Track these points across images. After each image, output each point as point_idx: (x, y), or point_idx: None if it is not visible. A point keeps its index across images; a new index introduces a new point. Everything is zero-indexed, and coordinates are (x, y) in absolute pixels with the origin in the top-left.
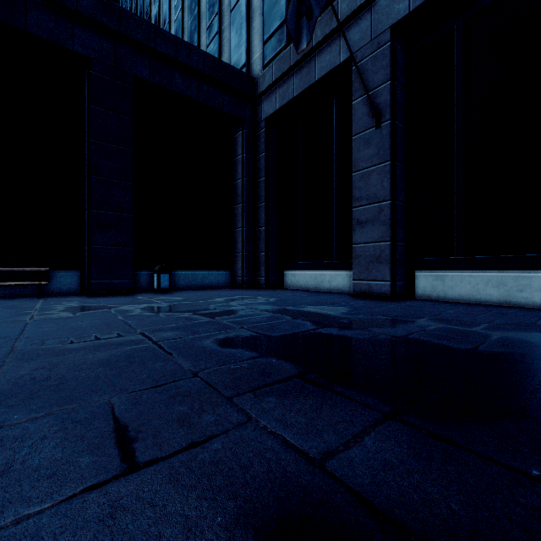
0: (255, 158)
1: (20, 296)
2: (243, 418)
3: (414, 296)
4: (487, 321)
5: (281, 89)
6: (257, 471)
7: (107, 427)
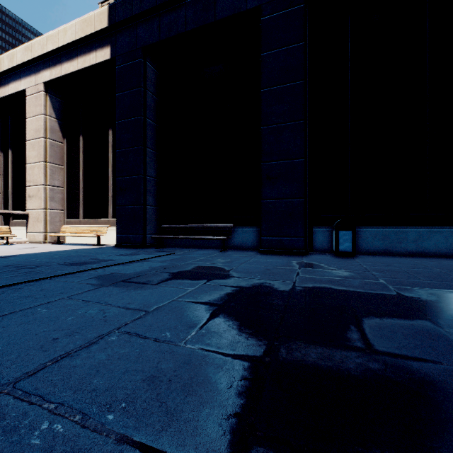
0: None
1: (220, 247)
2: None
3: None
4: None
5: None
6: None
7: None
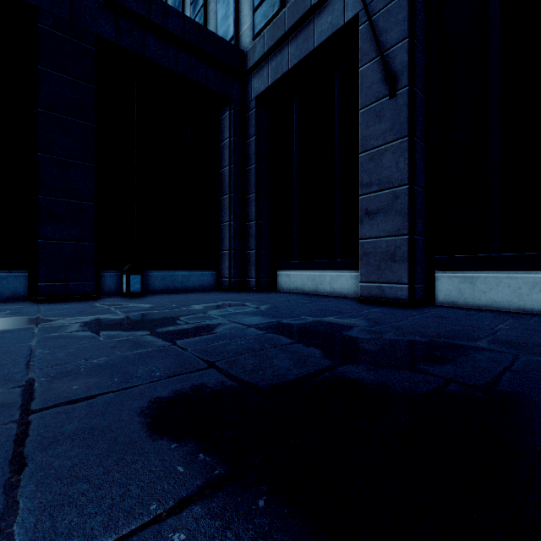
0: (244, 143)
1: None
2: None
3: (435, 301)
4: None
5: (273, 61)
6: None
7: None
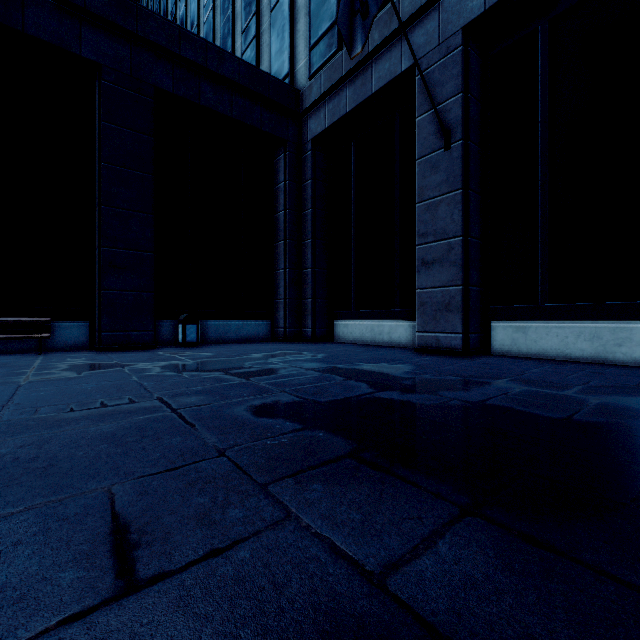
0: (300, 186)
1: (17, 351)
2: (279, 513)
3: (490, 351)
4: (580, 383)
5: (330, 103)
6: (296, 592)
7: (103, 527)
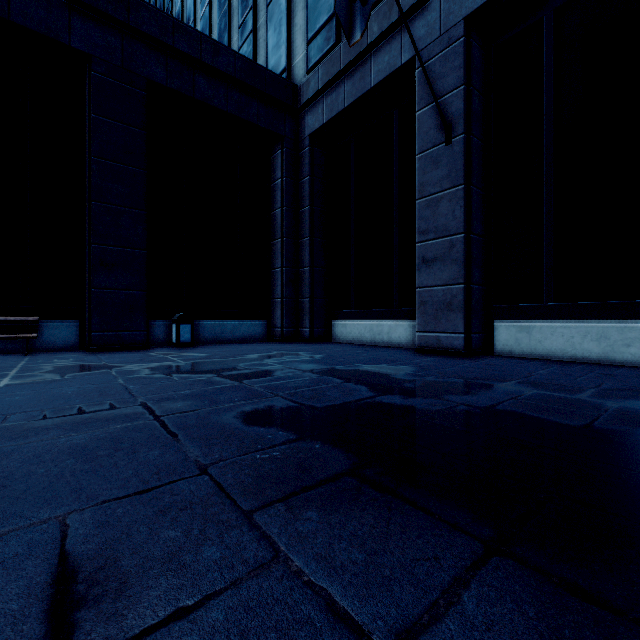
0: (298, 183)
1: (3, 352)
2: (265, 552)
3: (493, 351)
4: (592, 385)
5: (328, 98)
6: None
7: (44, 574)
